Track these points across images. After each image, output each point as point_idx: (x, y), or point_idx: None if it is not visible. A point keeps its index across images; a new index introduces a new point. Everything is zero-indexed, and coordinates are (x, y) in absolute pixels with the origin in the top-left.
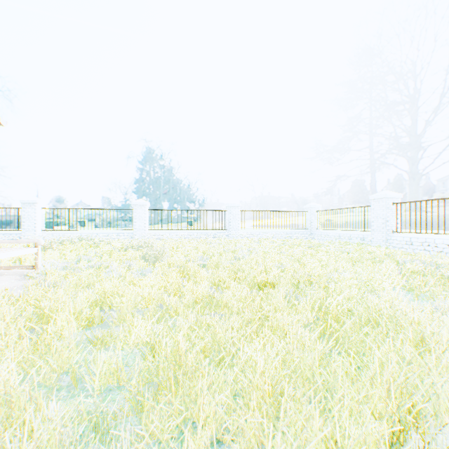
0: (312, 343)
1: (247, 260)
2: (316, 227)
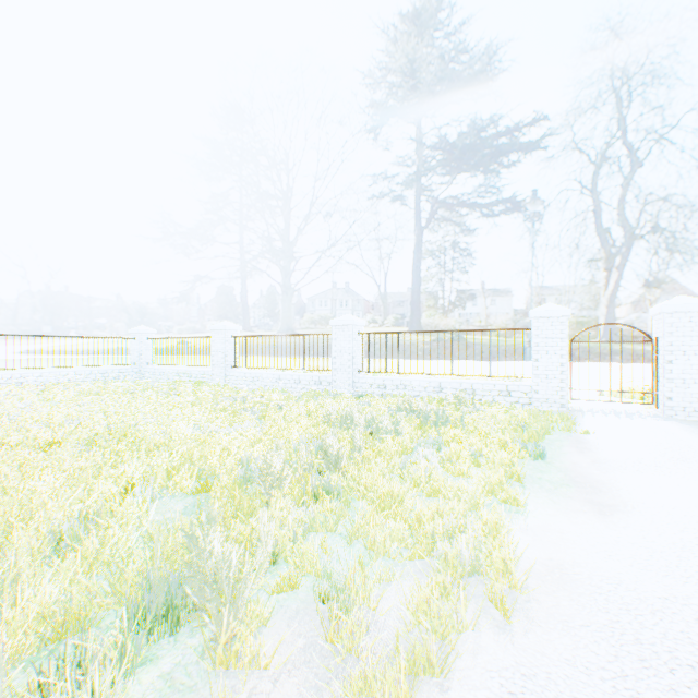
0: (93, 472)
1: (20, 422)
2: (149, 361)
